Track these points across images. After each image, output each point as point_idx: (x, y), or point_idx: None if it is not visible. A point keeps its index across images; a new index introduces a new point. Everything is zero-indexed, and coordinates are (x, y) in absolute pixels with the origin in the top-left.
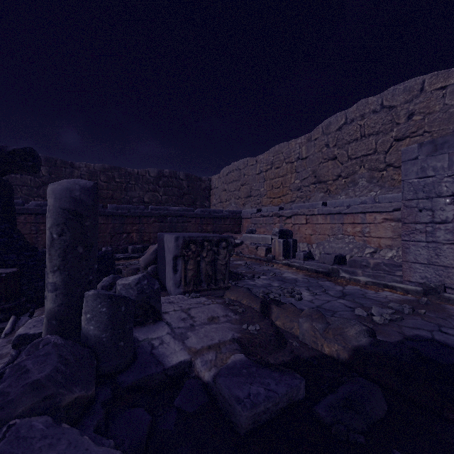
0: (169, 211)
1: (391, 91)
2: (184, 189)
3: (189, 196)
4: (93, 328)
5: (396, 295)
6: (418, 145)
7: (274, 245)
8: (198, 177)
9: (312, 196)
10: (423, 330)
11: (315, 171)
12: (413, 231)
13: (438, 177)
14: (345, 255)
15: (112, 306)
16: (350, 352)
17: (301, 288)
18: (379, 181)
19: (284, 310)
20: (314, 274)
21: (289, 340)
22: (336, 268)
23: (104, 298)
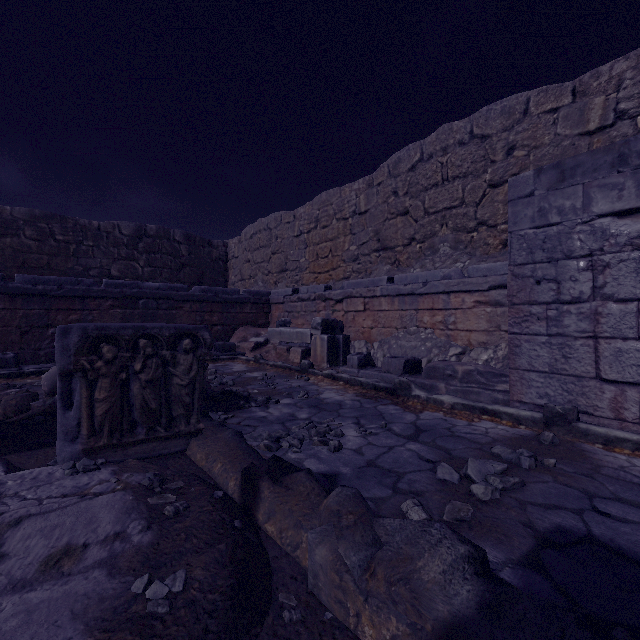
0: (141, 290)
1: (485, 113)
2: (183, 258)
3: (190, 269)
4: None
5: (501, 427)
6: (534, 173)
7: (314, 345)
8: (206, 240)
9: (374, 270)
10: (566, 512)
11: (378, 232)
12: (527, 317)
13: (567, 225)
14: (420, 358)
15: None
16: None
17: (347, 421)
18: (467, 247)
19: (288, 492)
20: (372, 393)
21: (278, 594)
22: (406, 381)
23: None
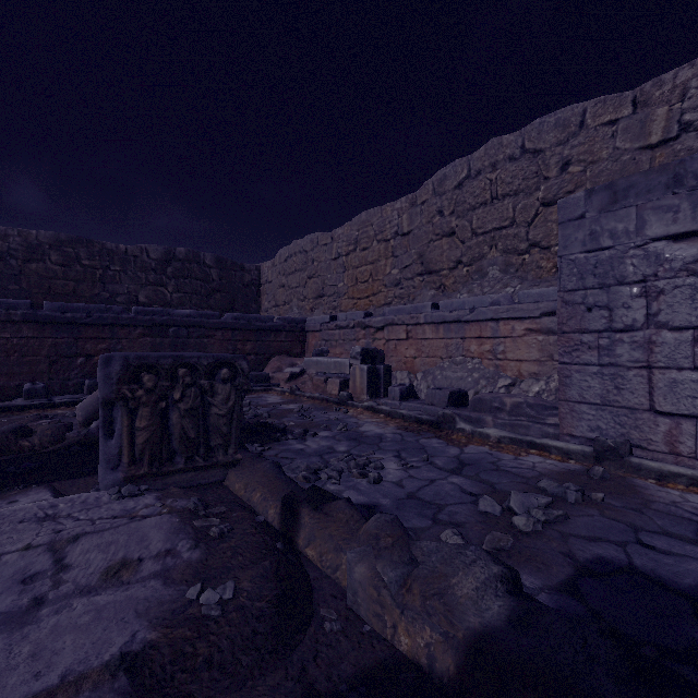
0: (171, 317)
1: (537, 126)
2: (214, 283)
3: (221, 294)
4: None
5: (550, 462)
6: (585, 194)
7: (353, 376)
8: (238, 264)
9: (418, 296)
10: (609, 544)
11: (422, 254)
12: (578, 346)
13: (620, 249)
14: (466, 390)
15: None
16: (461, 656)
17: (387, 454)
18: (518, 270)
19: (328, 519)
20: (414, 426)
21: (319, 609)
22: (450, 414)
23: None
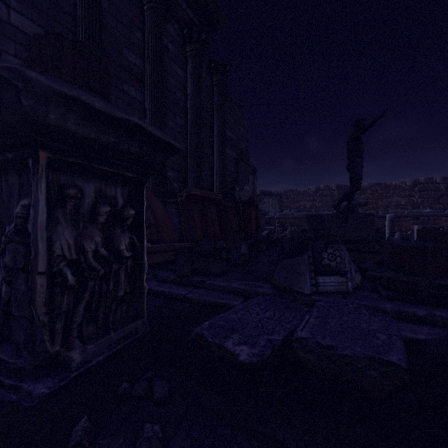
0: (421, 213)
1: None
2: (441, 191)
3: (446, 196)
4: (398, 237)
5: None
6: None
7: None
8: None
9: None
10: None
11: None
12: None
13: None
14: None
15: (401, 235)
16: None
17: None
18: None
19: None
20: None
21: None
22: None
23: (399, 233)
